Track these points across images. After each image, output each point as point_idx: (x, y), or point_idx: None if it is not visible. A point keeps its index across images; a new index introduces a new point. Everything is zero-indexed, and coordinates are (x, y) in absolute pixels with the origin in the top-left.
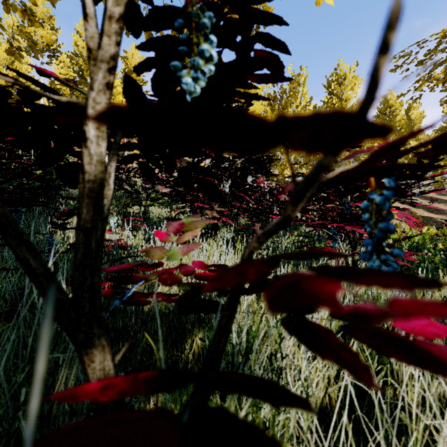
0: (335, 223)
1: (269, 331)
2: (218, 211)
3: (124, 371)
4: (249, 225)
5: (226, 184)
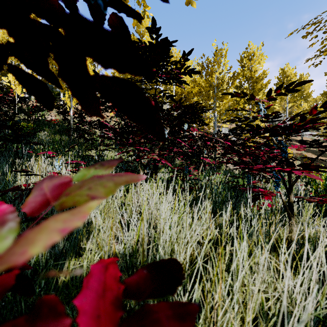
0: (278, 166)
1: None
2: (158, 154)
3: None
4: (185, 167)
5: (165, 130)
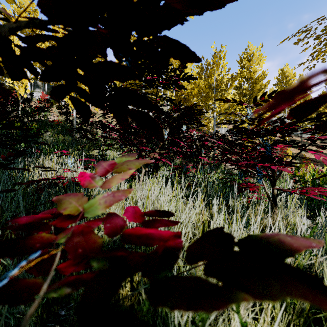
0: (260, 163)
1: (212, 279)
2: (158, 153)
3: (66, 308)
4: (183, 165)
5: (165, 131)
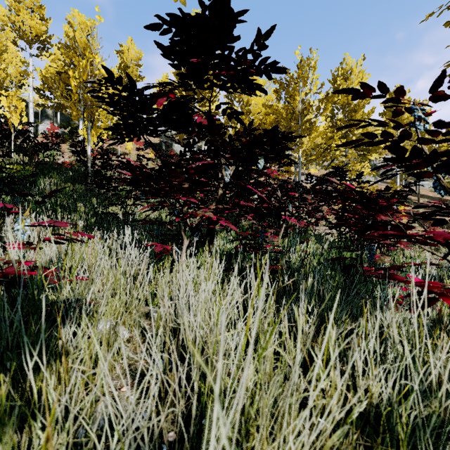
0: None
1: None
2: (214, 210)
3: None
4: (259, 231)
5: (226, 169)
